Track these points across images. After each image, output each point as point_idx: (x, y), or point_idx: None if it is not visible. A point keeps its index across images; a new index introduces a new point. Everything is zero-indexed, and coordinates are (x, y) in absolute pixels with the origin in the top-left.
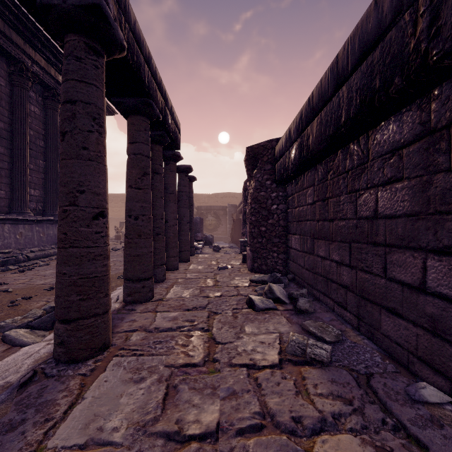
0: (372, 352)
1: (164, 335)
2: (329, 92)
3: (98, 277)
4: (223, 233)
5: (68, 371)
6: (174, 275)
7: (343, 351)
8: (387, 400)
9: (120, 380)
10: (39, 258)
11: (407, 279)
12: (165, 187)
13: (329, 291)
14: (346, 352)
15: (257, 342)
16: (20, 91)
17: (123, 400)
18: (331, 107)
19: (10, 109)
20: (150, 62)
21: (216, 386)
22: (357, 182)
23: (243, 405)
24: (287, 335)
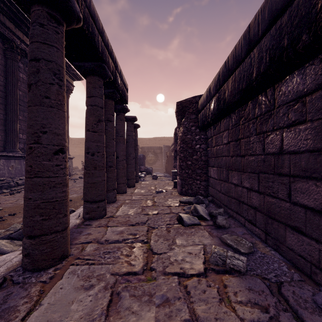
0: (279, 262)
1: (112, 246)
2: (242, 55)
3: (58, 201)
4: (160, 166)
5: (31, 279)
6: (122, 197)
7: (255, 261)
8: (298, 308)
9: (73, 287)
10: None
11: (310, 203)
12: (116, 132)
13: (241, 210)
14: (258, 261)
15: (186, 252)
16: (11, 62)
17: (74, 307)
18: (244, 67)
19: (4, 76)
20: (103, 35)
21: (152, 293)
22: (265, 125)
23: (175, 312)
24: (209, 246)
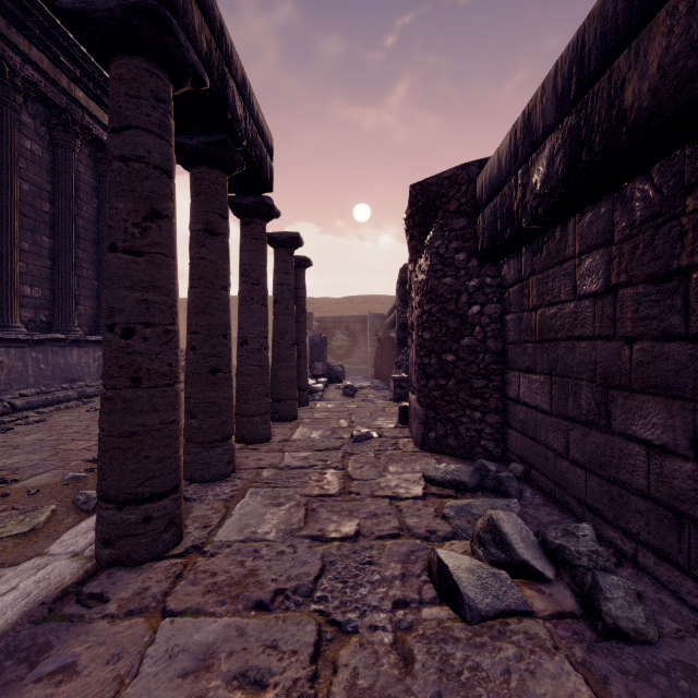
0: None
1: None
2: None
3: None
4: (361, 361)
5: None
6: (256, 458)
7: None
8: None
9: None
10: (36, 408)
11: None
12: (243, 271)
13: (691, 555)
14: None
15: None
16: (0, 111)
17: None
18: None
19: None
20: None
21: None
22: None
23: None
24: None
